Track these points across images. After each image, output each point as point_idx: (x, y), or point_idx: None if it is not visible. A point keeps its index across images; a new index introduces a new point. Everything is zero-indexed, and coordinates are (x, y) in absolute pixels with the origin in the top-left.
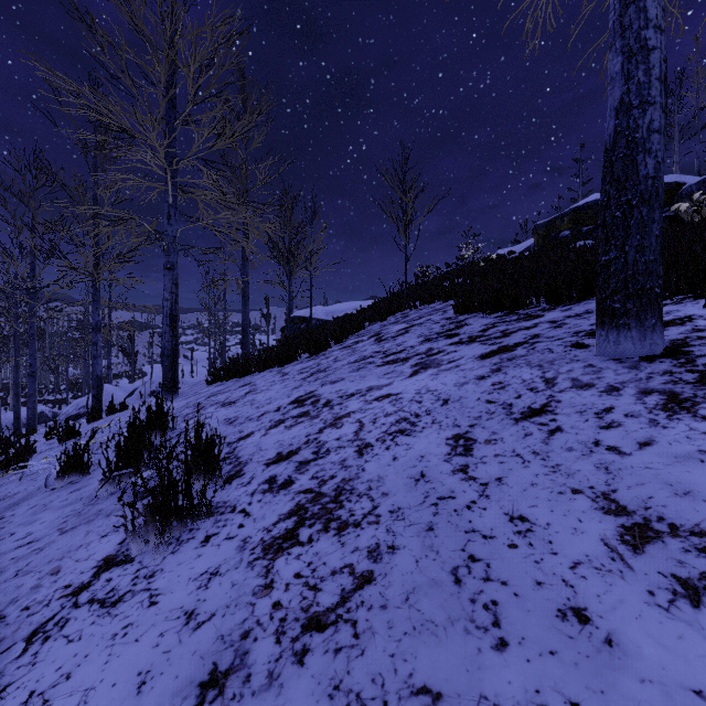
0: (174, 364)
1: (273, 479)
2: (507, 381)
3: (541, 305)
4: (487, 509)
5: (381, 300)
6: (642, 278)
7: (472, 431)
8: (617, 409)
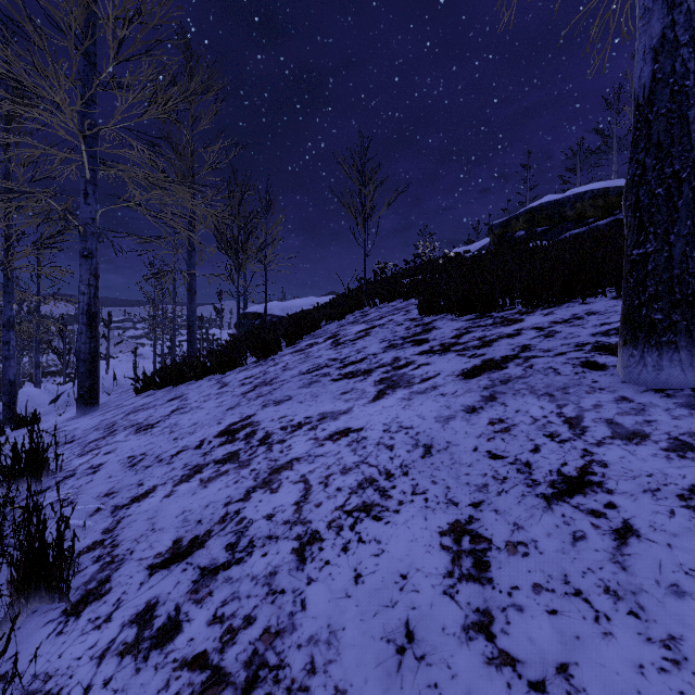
0: (93, 370)
1: (149, 612)
2: (511, 418)
3: (515, 306)
4: None
5: (339, 296)
6: (694, 279)
7: (480, 519)
8: None
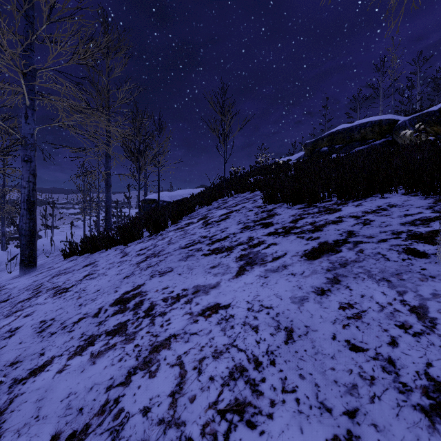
0: (32, 242)
1: None
2: (358, 303)
3: (332, 199)
4: None
5: (207, 189)
6: None
7: (360, 437)
8: None
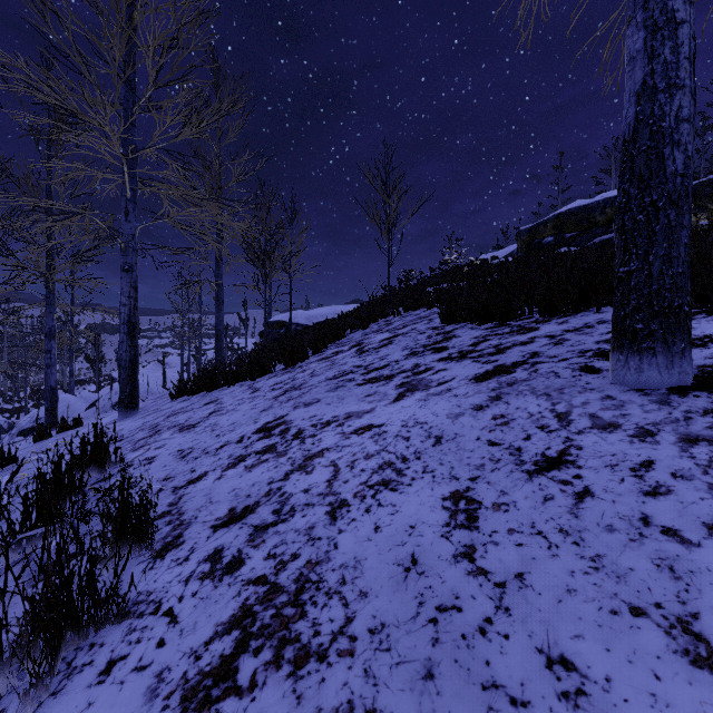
0: (133, 377)
1: (217, 554)
2: (511, 414)
3: (533, 315)
4: (509, 637)
5: (363, 305)
6: (669, 294)
7: (475, 488)
8: (659, 465)
